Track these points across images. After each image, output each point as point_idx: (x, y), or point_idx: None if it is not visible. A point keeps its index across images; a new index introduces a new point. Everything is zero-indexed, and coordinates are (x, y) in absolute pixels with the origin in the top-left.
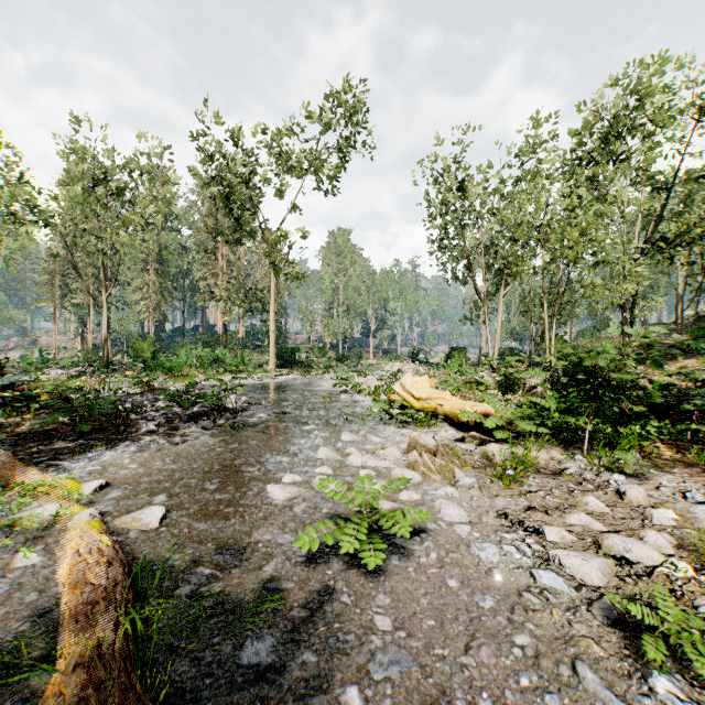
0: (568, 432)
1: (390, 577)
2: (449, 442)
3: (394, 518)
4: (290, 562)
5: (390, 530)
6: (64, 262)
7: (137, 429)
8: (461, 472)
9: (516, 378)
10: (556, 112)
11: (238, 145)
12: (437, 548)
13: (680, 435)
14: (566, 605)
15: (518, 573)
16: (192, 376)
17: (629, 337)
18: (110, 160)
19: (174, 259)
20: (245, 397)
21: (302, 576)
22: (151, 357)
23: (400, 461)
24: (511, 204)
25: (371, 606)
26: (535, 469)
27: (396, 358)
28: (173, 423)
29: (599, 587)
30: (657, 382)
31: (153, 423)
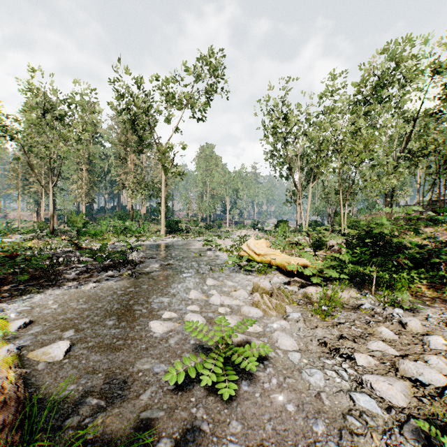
0: (359, 277)
1: (241, 403)
2: (280, 285)
3: (244, 355)
4: (162, 390)
5: (241, 366)
6: (25, 164)
7: (64, 277)
8: (290, 308)
9: (323, 240)
10: (345, 71)
11: (140, 87)
12: (277, 373)
13: (433, 279)
14: (382, 427)
15: (340, 396)
16: (109, 239)
17: (390, 214)
18: (54, 95)
19: (99, 162)
20: (142, 253)
21: (171, 404)
22: (82, 226)
23: (247, 299)
24: (317, 129)
25: (226, 433)
26: (341, 305)
27: (243, 227)
28: (90, 272)
29: (404, 408)
30: (413, 243)
31: (76, 273)
